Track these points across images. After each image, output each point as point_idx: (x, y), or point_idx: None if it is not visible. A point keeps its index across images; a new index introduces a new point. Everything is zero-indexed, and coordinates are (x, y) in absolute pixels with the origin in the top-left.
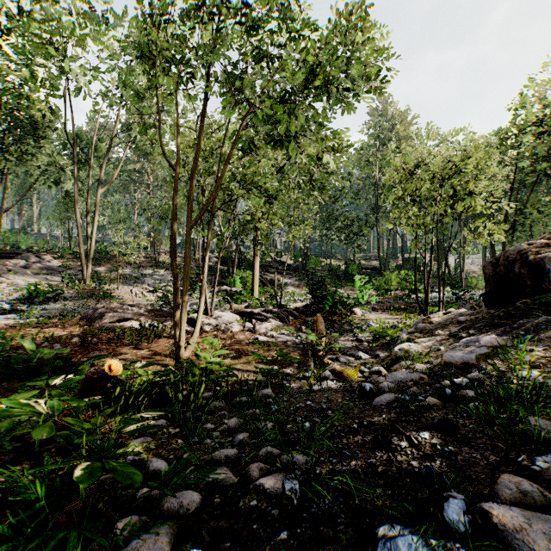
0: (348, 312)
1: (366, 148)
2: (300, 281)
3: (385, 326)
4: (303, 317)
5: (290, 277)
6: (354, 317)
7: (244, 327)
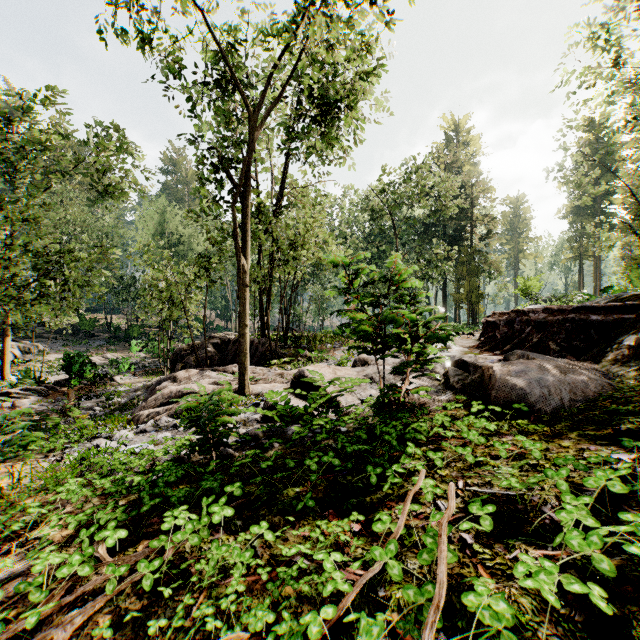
0: (110, 380)
1: (148, 216)
2: (69, 347)
3: (130, 389)
4: (64, 389)
5: (54, 342)
6: (111, 384)
7: (2, 406)
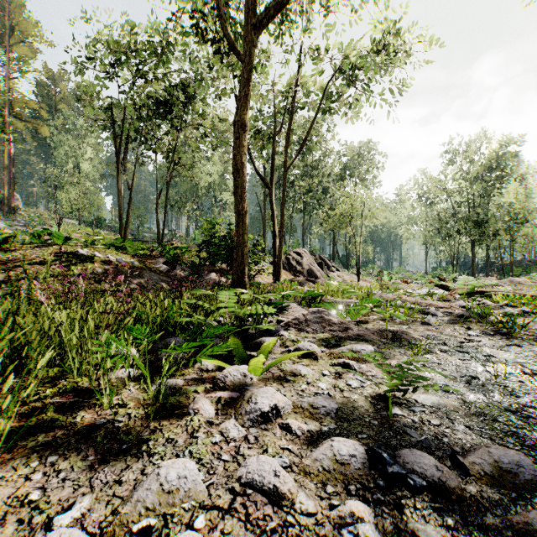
0: None
1: None
2: None
3: None
4: None
5: None
6: None
7: None
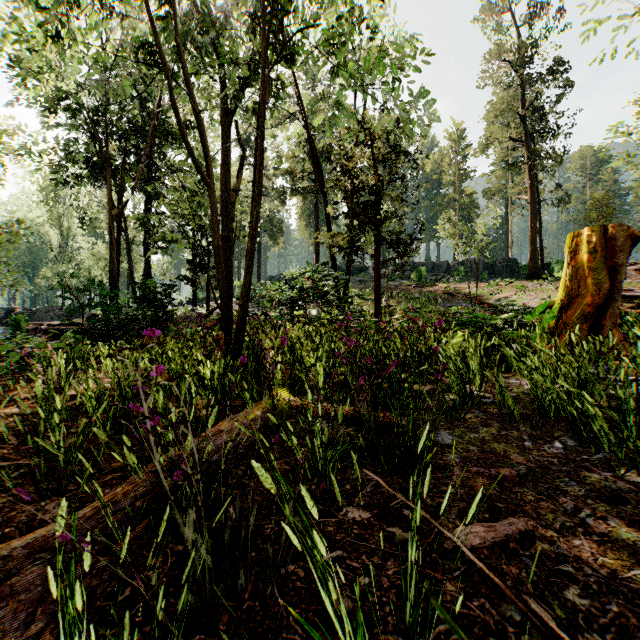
0: None
1: None
2: None
3: None
4: None
5: None
6: None
7: None
